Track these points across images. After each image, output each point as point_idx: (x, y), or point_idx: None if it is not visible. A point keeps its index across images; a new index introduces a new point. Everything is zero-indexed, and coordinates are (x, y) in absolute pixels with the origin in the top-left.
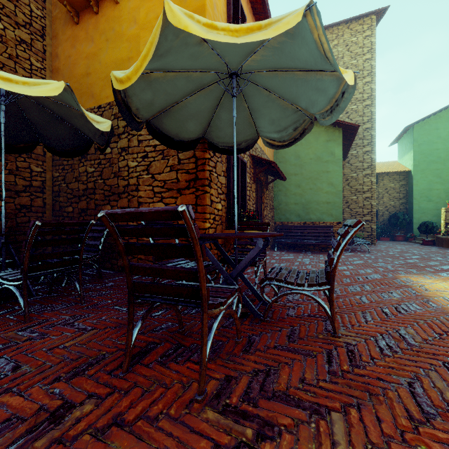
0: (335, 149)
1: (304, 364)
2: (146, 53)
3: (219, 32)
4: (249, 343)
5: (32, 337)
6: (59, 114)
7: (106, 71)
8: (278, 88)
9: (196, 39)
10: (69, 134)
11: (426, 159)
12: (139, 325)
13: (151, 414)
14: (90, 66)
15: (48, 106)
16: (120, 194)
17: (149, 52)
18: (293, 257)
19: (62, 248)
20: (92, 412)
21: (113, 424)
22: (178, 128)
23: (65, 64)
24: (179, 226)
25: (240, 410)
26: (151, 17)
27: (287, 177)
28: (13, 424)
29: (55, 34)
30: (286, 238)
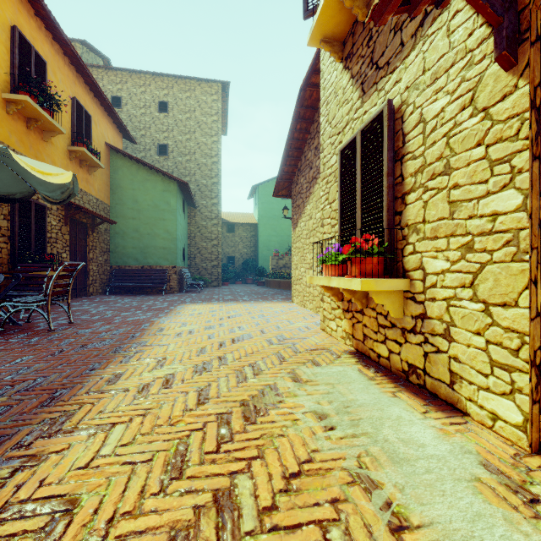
0: (171, 200)
1: (11, 343)
2: None
3: None
4: None
5: None
6: None
7: None
8: None
9: None
10: None
11: (267, 216)
12: None
13: None
14: None
15: None
16: None
17: None
18: (118, 299)
19: None
20: None
21: None
22: None
23: None
24: None
25: None
26: None
27: (125, 220)
28: None
29: None
30: (124, 283)
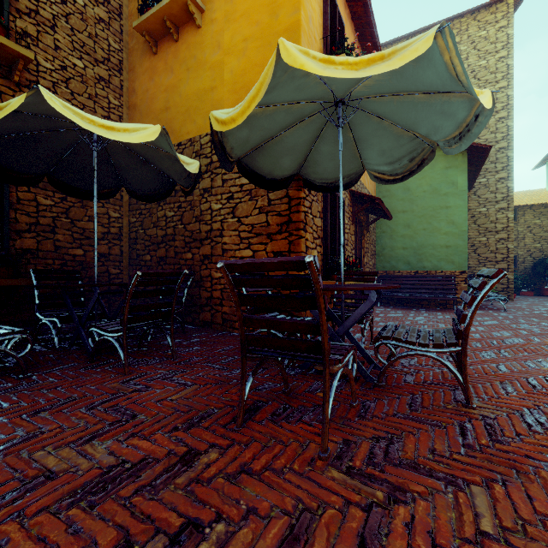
0: (458, 178)
1: (432, 435)
2: (256, 94)
3: (337, 67)
4: (363, 409)
5: (137, 389)
6: (145, 157)
7: (186, 104)
8: (393, 114)
9: (304, 71)
10: (153, 177)
11: None
12: (251, 380)
13: (275, 467)
14: (170, 100)
15: (136, 149)
16: (202, 241)
17: (259, 93)
18: (402, 314)
19: (140, 300)
20: (219, 459)
21: (241, 471)
22: (271, 166)
23: (143, 100)
24: (302, 276)
25: (365, 473)
26: (237, 39)
27: (393, 215)
28: (150, 463)
29: (132, 67)
30: (392, 292)
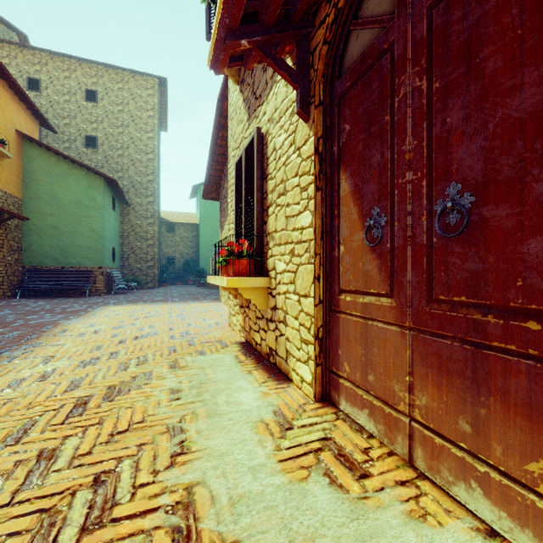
0: (97, 196)
1: None
2: None
3: None
4: None
5: None
6: None
7: None
8: None
9: None
10: None
11: (209, 216)
12: None
13: None
14: None
15: None
16: None
17: None
18: (30, 302)
19: None
20: None
21: None
22: None
23: None
24: None
25: None
26: None
27: (41, 216)
28: None
29: None
30: (40, 284)
